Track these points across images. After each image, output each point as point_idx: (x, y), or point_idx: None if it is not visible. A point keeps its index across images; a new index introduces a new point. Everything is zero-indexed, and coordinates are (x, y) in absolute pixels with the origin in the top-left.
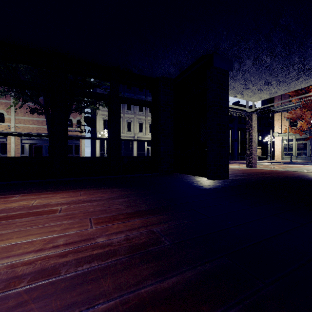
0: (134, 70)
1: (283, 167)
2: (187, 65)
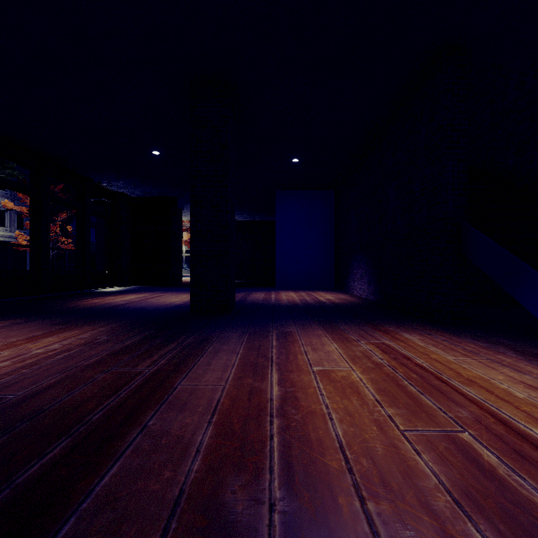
0: (104, 184)
1: (188, 279)
2: (154, 195)
